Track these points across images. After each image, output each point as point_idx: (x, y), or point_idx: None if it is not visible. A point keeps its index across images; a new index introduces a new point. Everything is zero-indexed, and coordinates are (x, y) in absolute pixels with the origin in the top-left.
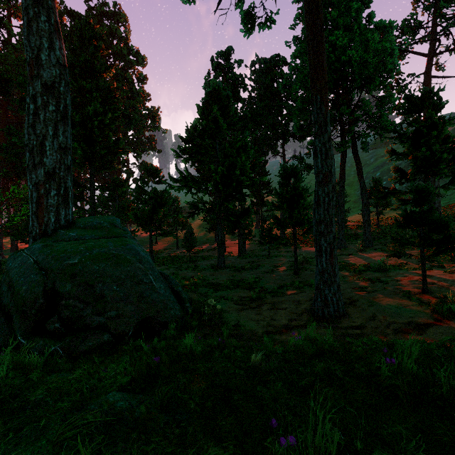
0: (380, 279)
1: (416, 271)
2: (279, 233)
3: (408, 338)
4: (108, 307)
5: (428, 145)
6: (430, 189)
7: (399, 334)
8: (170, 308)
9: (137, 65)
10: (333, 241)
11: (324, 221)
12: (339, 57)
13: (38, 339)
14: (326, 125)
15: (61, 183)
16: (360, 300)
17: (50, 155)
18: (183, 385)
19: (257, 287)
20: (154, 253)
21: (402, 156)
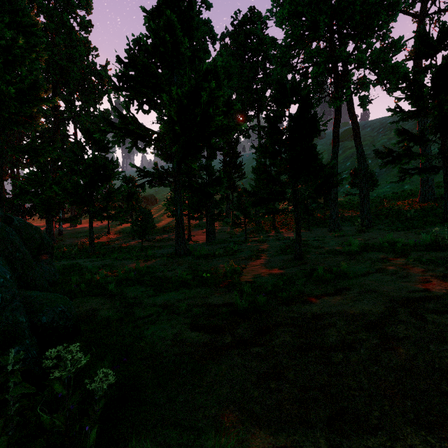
0: None
1: None
2: None
3: None
4: None
5: None
6: None
7: None
8: None
9: (79, 7)
10: None
11: None
12: None
13: None
14: None
15: None
16: None
17: None
18: None
19: (241, 282)
20: (102, 244)
21: (410, 112)
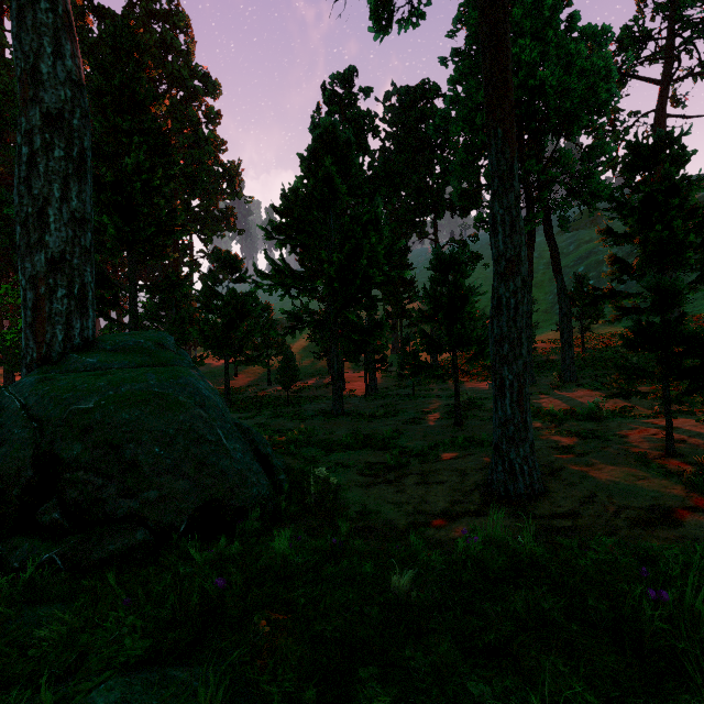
0: (594, 432)
1: (650, 421)
2: (431, 360)
3: (654, 534)
4: (145, 483)
5: (665, 220)
6: (679, 286)
7: (639, 528)
8: (251, 483)
9: (205, 95)
10: (522, 371)
11: (508, 338)
12: (524, 81)
13: (22, 540)
14: (512, 178)
15: (74, 277)
16: (565, 468)
17: (56, 230)
18: (266, 637)
19: (395, 447)
20: (232, 392)
21: (622, 238)
